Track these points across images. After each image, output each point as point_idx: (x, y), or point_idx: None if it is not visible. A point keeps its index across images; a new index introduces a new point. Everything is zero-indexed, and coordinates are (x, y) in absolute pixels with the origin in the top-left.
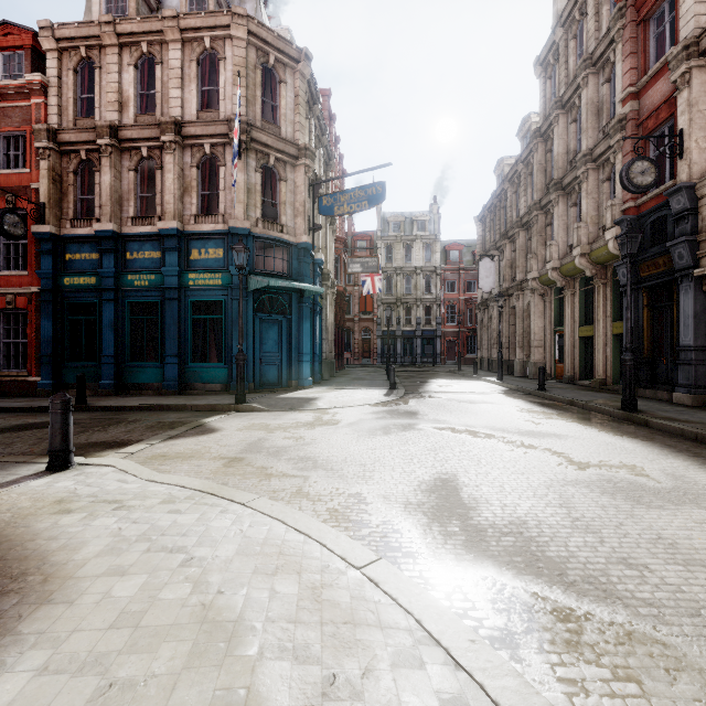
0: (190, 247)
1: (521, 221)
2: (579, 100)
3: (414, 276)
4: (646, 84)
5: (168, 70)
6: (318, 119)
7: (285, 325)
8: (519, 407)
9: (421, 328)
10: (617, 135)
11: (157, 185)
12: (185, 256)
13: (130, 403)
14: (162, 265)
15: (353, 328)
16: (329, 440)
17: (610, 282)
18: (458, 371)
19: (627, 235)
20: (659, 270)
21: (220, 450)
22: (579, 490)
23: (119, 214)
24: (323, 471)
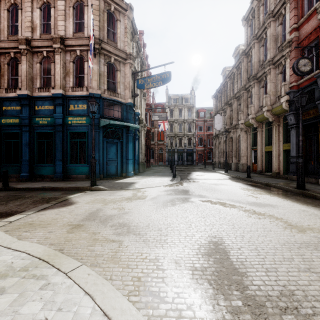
0: (69, 104)
1: (235, 96)
2: (265, 35)
3: (183, 123)
4: (303, 23)
5: (57, 11)
6: (137, 43)
7: (119, 145)
8: (241, 187)
9: (186, 148)
10: (287, 49)
11: (51, 71)
12: (66, 108)
13: (33, 186)
14: (54, 113)
15: (154, 148)
16: (139, 210)
17: (282, 124)
18: (204, 168)
19: (300, 95)
20: (310, 117)
21: (69, 218)
22: (313, 253)
23: (31, 86)
24: (133, 236)
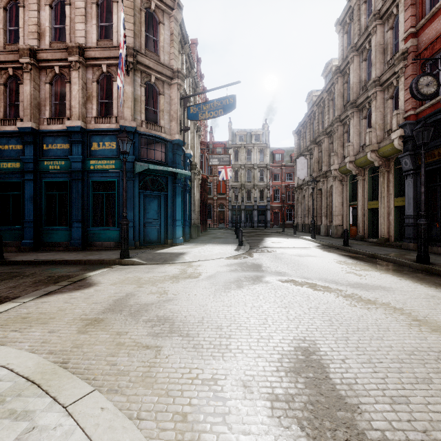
0: (91, 141)
1: (325, 131)
2: (369, 45)
3: (252, 170)
4: (424, 25)
5: (75, 9)
6: (188, 56)
7: (163, 199)
8: (336, 260)
9: (257, 204)
10: (400, 63)
11: (66, 95)
12: (88, 147)
13: (39, 258)
14: (70, 154)
15: (213, 204)
16: (189, 295)
17: (392, 170)
18: (282, 232)
19: (422, 128)
20: (434, 159)
21: (84, 309)
22: None
23: (38, 116)
24: (178, 338)
